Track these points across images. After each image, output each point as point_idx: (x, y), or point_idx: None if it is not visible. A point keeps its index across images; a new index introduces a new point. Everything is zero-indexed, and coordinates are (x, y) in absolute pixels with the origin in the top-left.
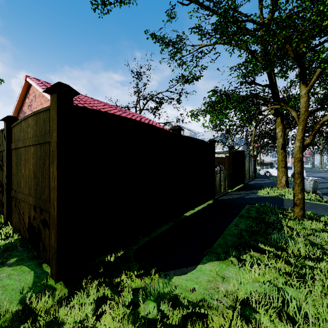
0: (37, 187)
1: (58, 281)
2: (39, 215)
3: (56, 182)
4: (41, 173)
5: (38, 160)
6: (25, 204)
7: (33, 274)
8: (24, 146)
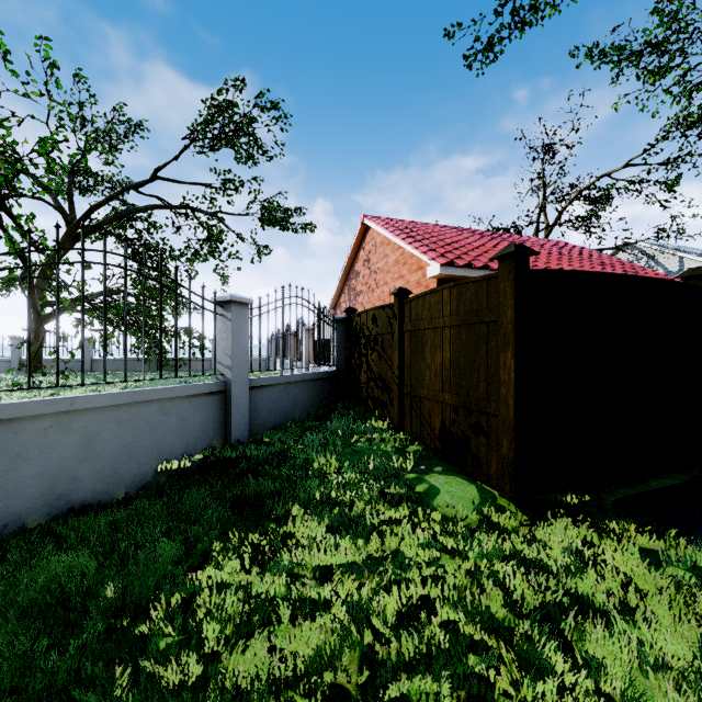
0: (459, 381)
1: (515, 502)
2: (465, 418)
3: (513, 374)
4: (470, 363)
5: (462, 345)
6: (434, 403)
7: (474, 488)
8: (432, 328)
